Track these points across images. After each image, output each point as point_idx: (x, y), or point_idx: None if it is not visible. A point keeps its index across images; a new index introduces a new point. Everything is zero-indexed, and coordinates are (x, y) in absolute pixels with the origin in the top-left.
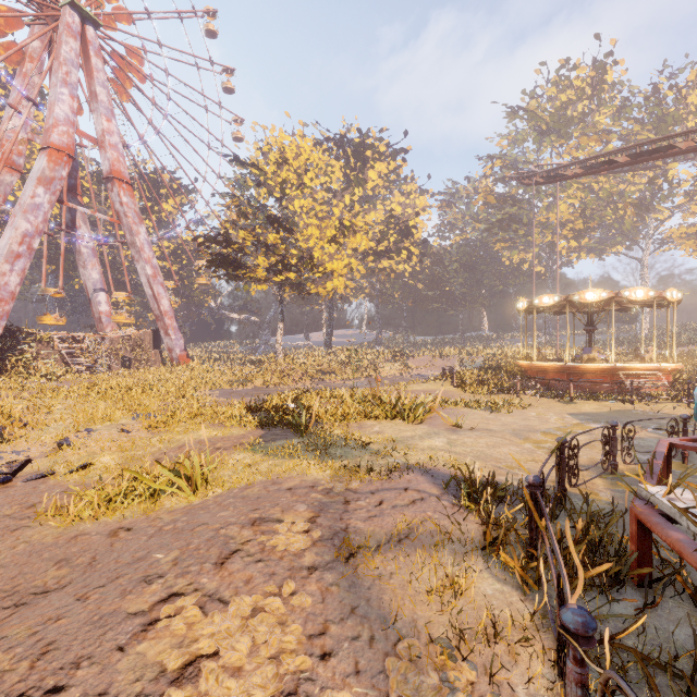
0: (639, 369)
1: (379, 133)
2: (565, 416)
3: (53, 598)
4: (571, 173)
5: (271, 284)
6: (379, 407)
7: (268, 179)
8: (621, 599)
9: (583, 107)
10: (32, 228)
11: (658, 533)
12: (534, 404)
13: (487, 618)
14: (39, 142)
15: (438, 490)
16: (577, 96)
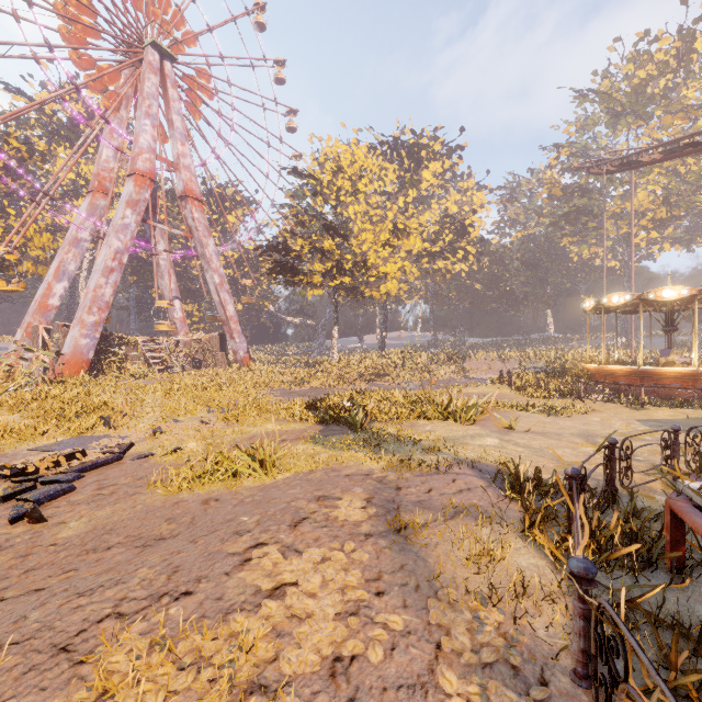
0: None
1: (434, 132)
2: (633, 422)
3: (170, 542)
4: (648, 159)
5: (327, 289)
6: (431, 408)
7: (324, 188)
8: (613, 548)
9: (666, 82)
10: (122, 245)
11: (686, 520)
12: (598, 409)
13: (519, 582)
14: (126, 168)
15: (484, 483)
16: (659, 70)
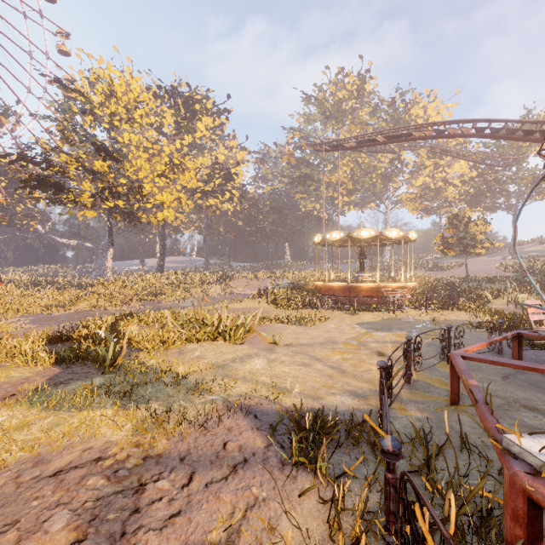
0: (394, 287)
1: (206, 92)
2: (355, 326)
3: None
4: (348, 145)
5: (101, 211)
6: (201, 329)
7: (95, 107)
8: None
9: (352, 104)
10: None
11: None
12: (330, 316)
13: None
14: None
15: (263, 440)
16: (349, 96)
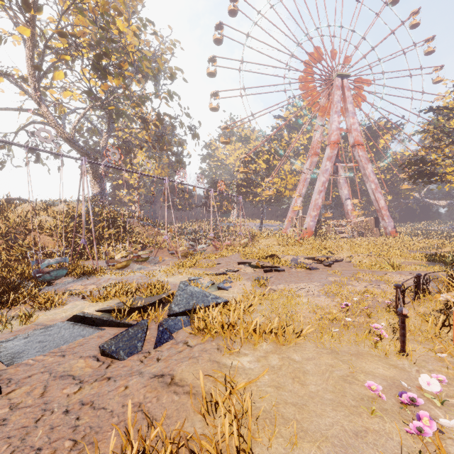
0: None
1: None
2: None
3: None
4: None
5: None
6: None
7: None
8: None
9: None
10: (325, 179)
11: None
12: None
13: None
14: (324, 140)
15: None
16: None
